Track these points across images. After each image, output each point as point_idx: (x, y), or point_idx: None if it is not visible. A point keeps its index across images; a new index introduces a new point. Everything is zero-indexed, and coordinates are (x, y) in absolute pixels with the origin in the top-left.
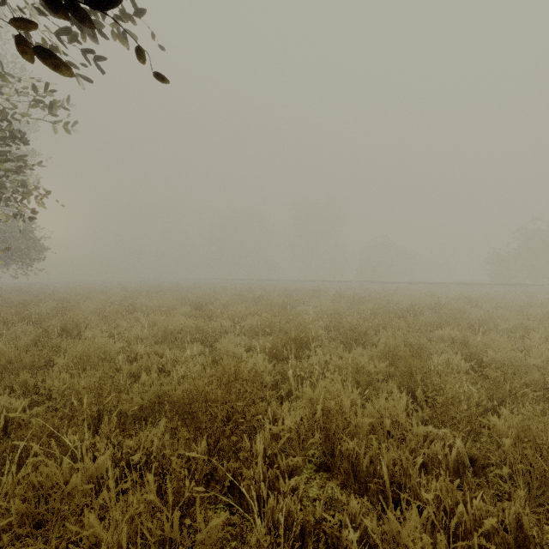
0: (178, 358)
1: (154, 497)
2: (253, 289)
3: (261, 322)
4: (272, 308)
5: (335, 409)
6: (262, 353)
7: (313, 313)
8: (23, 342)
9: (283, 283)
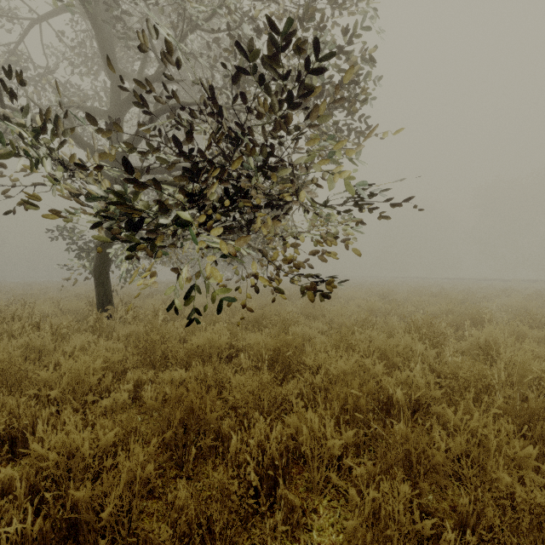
0: (387, 321)
1: (414, 337)
2: (428, 287)
3: (441, 308)
4: (451, 301)
5: (492, 340)
6: (445, 322)
7: (495, 307)
8: (300, 307)
9: (464, 282)
